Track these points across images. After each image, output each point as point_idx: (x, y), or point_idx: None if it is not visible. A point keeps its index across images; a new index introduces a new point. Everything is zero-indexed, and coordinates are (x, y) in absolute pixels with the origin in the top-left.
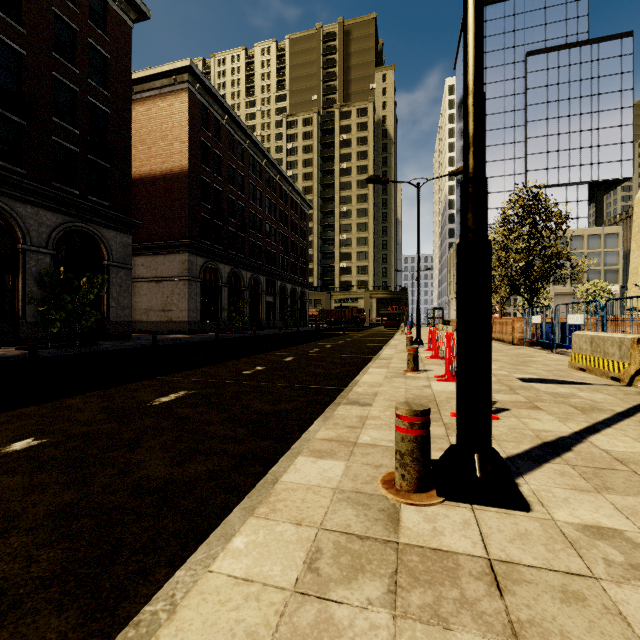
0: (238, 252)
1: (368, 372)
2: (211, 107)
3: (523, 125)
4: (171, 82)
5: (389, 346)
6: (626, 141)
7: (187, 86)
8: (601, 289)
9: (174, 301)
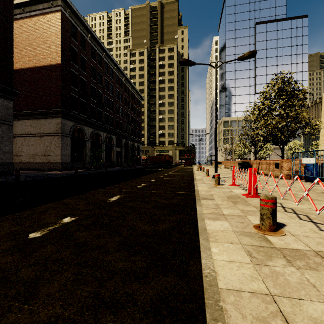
0: (98, 120)
1: (210, 234)
2: (78, 27)
3: (254, 60)
4: (49, 5)
5: (198, 180)
6: (304, 70)
7: (60, 8)
8: (298, 145)
9: (51, 149)
